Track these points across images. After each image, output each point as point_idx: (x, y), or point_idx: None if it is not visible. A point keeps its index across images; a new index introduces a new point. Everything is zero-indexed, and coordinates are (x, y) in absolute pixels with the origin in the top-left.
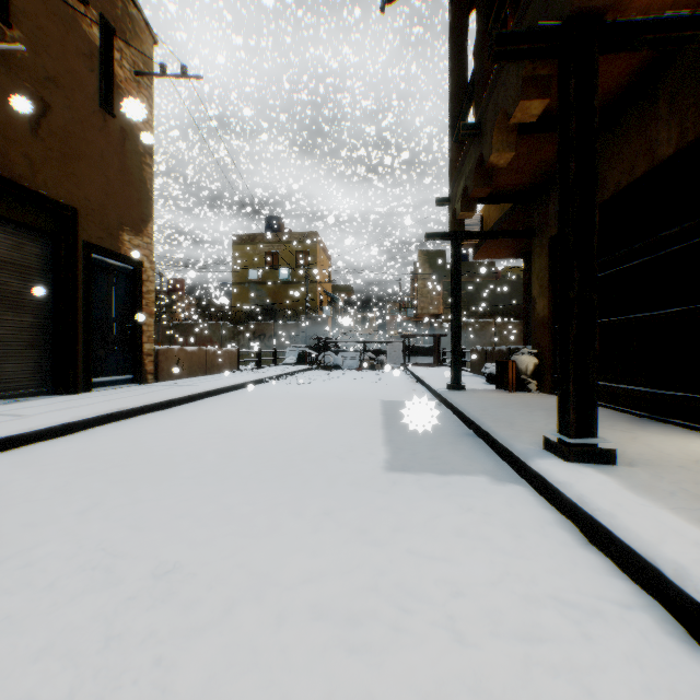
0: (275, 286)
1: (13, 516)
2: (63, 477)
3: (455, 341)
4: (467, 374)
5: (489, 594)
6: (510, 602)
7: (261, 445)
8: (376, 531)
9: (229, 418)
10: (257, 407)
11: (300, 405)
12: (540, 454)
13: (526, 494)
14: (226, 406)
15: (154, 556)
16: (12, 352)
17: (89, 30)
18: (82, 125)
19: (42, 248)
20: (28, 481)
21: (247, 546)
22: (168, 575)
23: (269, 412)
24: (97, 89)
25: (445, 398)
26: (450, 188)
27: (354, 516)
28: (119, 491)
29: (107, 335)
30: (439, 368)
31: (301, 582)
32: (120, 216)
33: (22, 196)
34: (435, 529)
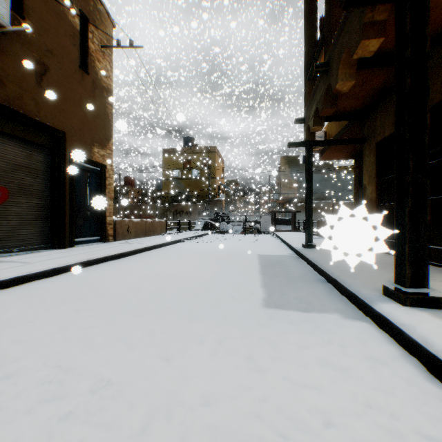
0: (189, 180)
1: (6, 335)
2: (45, 306)
3: (308, 215)
4: (315, 237)
5: (357, 426)
6: (377, 436)
7: (177, 285)
8: (259, 358)
9: (157, 265)
10: (176, 258)
11: (204, 257)
12: (381, 299)
13: (372, 330)
14: (157, 257)
15: (94, 373)
16: (25, 222)
17: (72, 19)
18: (68, 79)
19: (44, 157)
20: (23, 309)
21: (162, 367)
22: (102, 391)
23: (184, 262)
24: (78, 56)
25: (302, 254)
26: (304, 111)
27: (242, 345)
28: (79, 318)
29: (84, 211)
30: (295, 232)
31: (201, 404)
32: (92, 136)
33: (31, 124)
34: (304, 359)
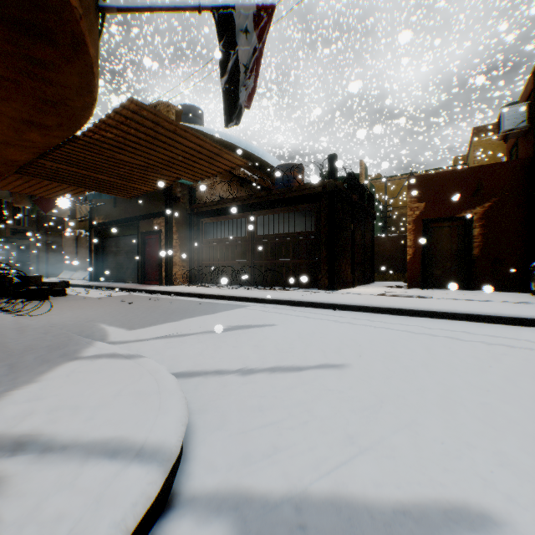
0: None
1: None
2: None
3: None
4: None
5: None
6: None
7: None
8: None
9: None
10: None
11: None
12: None
13: None
14: None
15: None
16: None
17: None
18: None
19: None
20: None
21: None
22: None
23: None
24: None
25: None
26: None
27: None
28: None
29: None
30: None
31: None
32: None
33: None
34: None
